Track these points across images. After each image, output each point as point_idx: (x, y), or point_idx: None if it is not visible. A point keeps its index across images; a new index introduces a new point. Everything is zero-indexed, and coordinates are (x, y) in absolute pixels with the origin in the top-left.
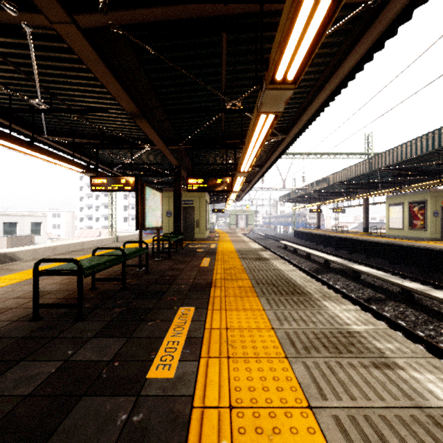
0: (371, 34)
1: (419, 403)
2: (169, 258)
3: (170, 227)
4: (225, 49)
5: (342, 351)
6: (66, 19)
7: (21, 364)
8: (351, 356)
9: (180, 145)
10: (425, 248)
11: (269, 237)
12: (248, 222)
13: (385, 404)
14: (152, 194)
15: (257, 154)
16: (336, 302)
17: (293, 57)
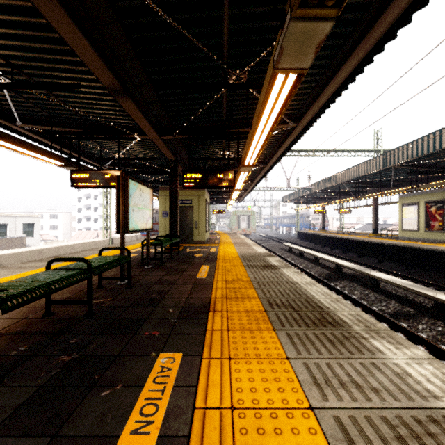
0: None
1: None
2: (162, 266)
3: (167, 229)
4: None
5: None
6: None
7: None
8: None
9: (175, 135)
10: None
11: (272, 239)
12: (250, 223)
13: None
14: (139, 189)
15: (267, 141)
16: (391, 342)
17: None
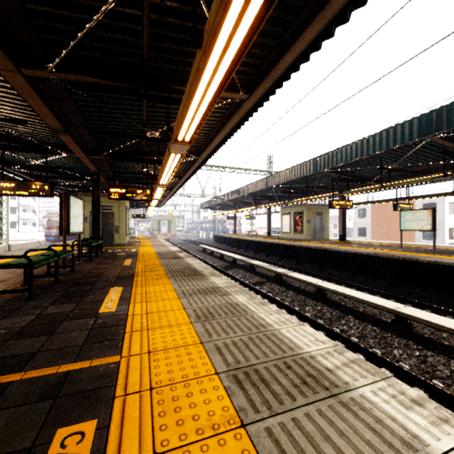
0: (240, 112)
1: (229, 302)
2: (91, 261)
3: (86, 233)
4: (145, 100)
5: (208, 293)
6: (13, 70)
7: (5, 319)
8: (212, 294)
9: (101, 156)
10: (298, 246)
11: (191, 242)
12: (170, 228)
13: (216, 304)
14: (75, 202)
15: (173, 174)
16: (217, 277)
17: (187, 131)
